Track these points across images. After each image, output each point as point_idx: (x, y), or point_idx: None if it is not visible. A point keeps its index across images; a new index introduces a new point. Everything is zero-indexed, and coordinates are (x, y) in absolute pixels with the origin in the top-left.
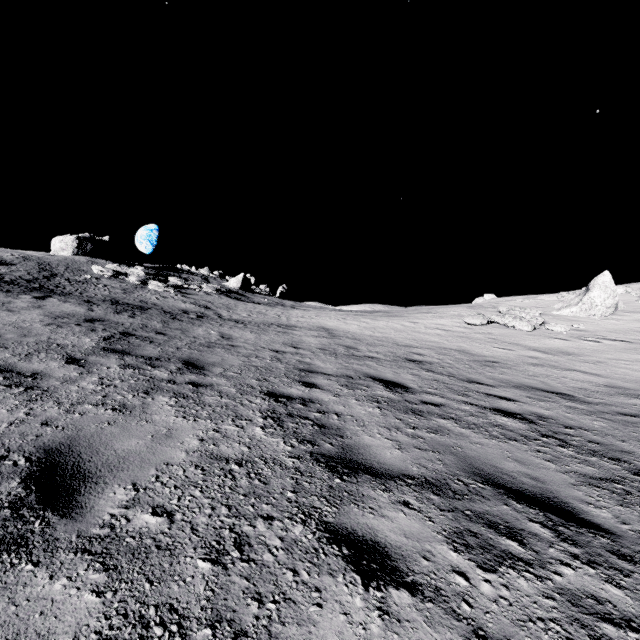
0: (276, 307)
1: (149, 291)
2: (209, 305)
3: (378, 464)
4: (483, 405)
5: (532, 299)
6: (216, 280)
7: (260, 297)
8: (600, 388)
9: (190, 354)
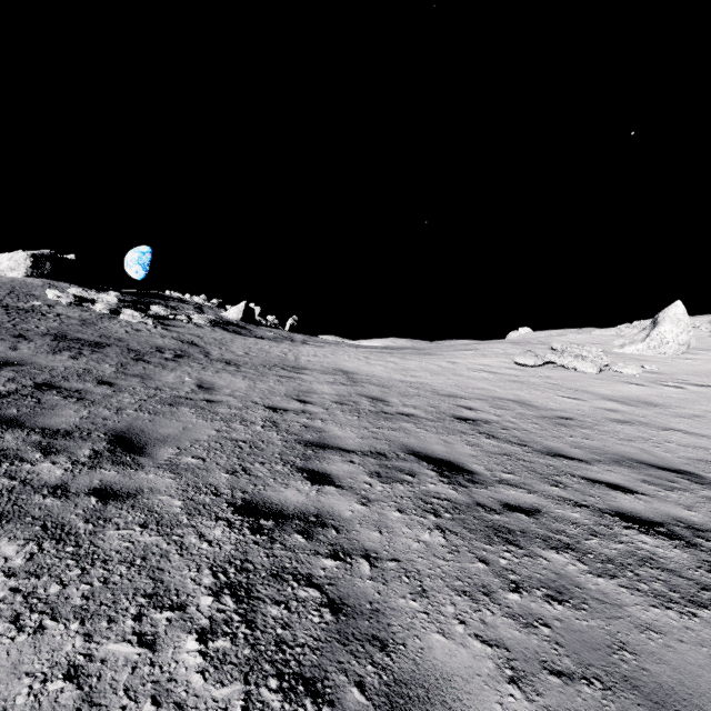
0: (283, 342)
1: (119, 322)
2: (196, 340)
3: None
4: (596, 506)
5: (586, 334)
6: (212, 310)
7: (265, 330)
8: None
9: (133, 420)
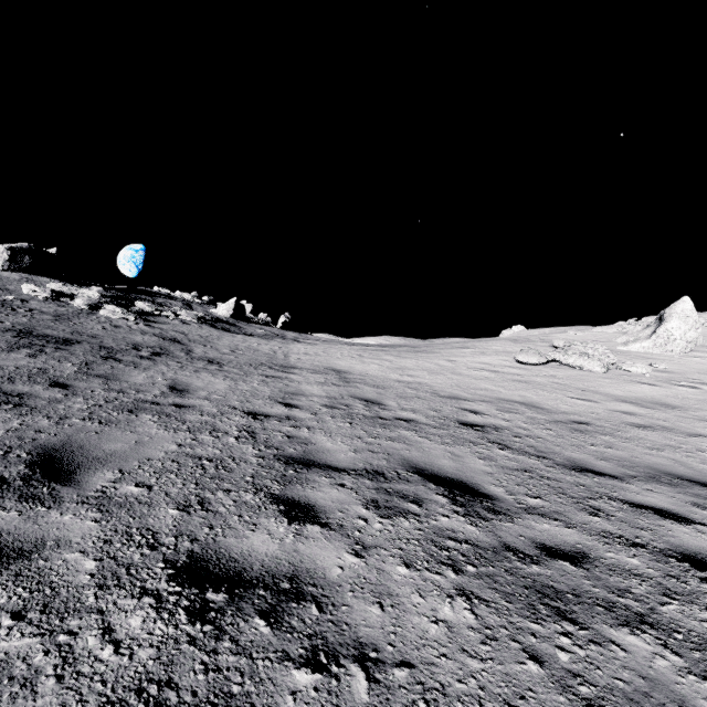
0: (273, 340)
1: (97, 318)
2: (180, 337)
3: None
4: (654, 545)
5: (587, 331)
6: (202, 306)
7: (256, 327)
8: None
9: (75, 433)
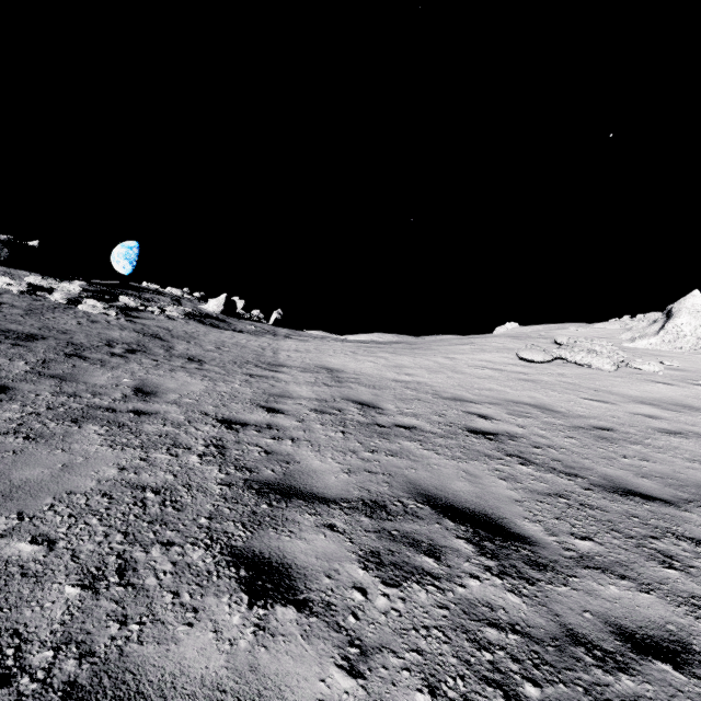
0: (263, 336)
1: (74, 313)
2: (162, 333)
3: None
4: None
5: (588, 327)
6: (192, 302)
7: (247, 324)
8: None
9: None
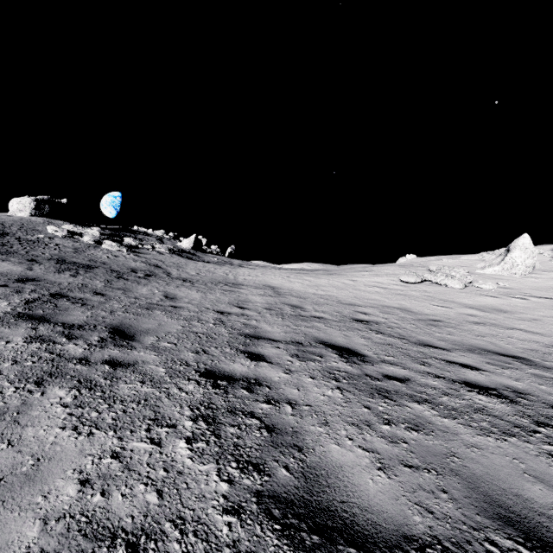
0: (224, 266)
1: (101, 250)
2: (160, 264)
3: (362, 512)
4: (450, 377)
5: (456, 259)
6: (170, 241)
7: (210, 256)
8: (550, 349)
9: (123, 319)
